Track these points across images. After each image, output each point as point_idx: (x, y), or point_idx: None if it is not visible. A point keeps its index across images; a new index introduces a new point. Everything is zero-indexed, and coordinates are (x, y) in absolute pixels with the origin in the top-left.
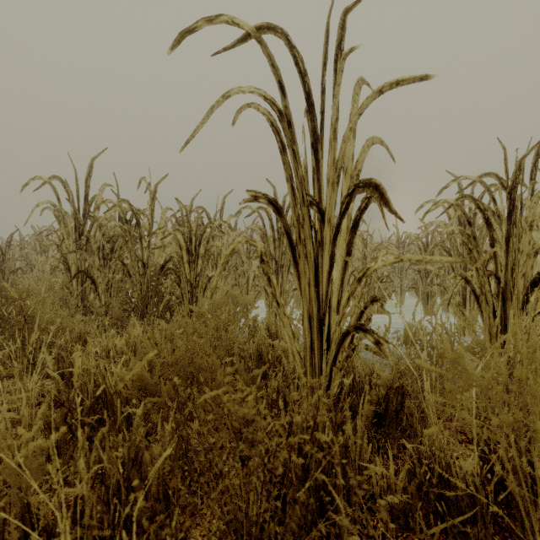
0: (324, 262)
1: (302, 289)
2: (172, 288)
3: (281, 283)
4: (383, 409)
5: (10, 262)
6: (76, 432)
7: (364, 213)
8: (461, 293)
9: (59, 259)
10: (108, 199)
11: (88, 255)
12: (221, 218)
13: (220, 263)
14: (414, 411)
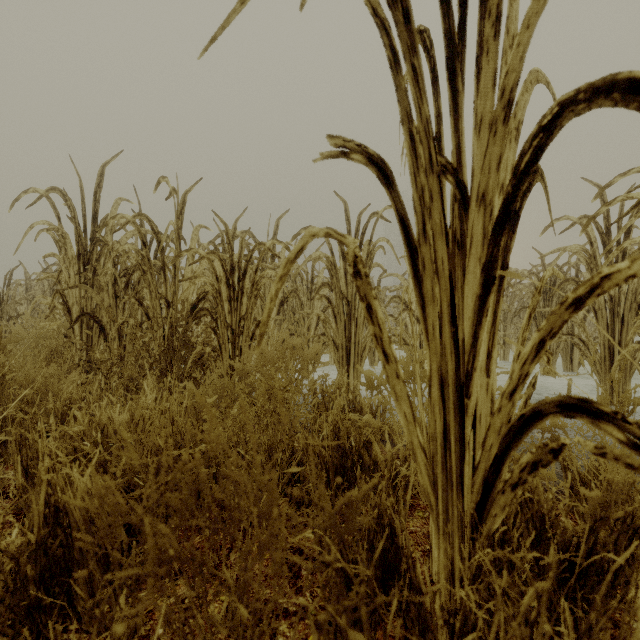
0: (467, 280)
1: (429, 329)
2: (207, 336)
3: (355, 331)
4: (583, 557)
5: (9, 306)
6: (7, 595)
7: (526, 197)
8: (606, 345)
9: (53, 296)
10: (119, 214)
11: (94, 291)
12: (274, 247)
13: (277, 276)
14: (635, 557)
